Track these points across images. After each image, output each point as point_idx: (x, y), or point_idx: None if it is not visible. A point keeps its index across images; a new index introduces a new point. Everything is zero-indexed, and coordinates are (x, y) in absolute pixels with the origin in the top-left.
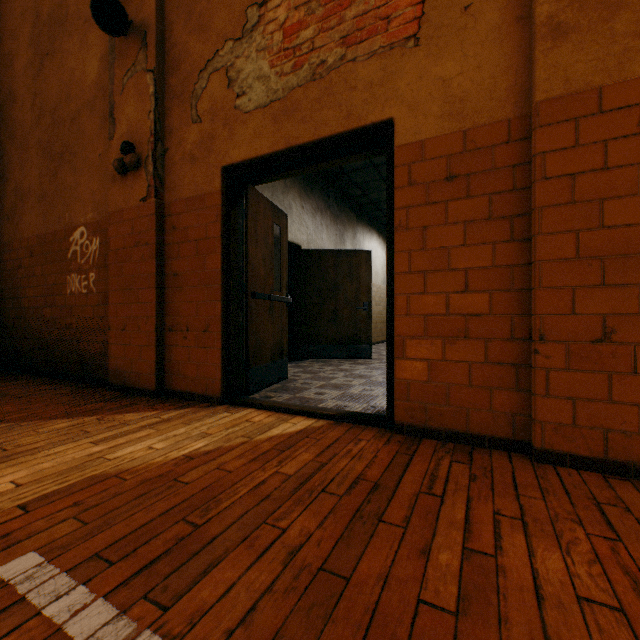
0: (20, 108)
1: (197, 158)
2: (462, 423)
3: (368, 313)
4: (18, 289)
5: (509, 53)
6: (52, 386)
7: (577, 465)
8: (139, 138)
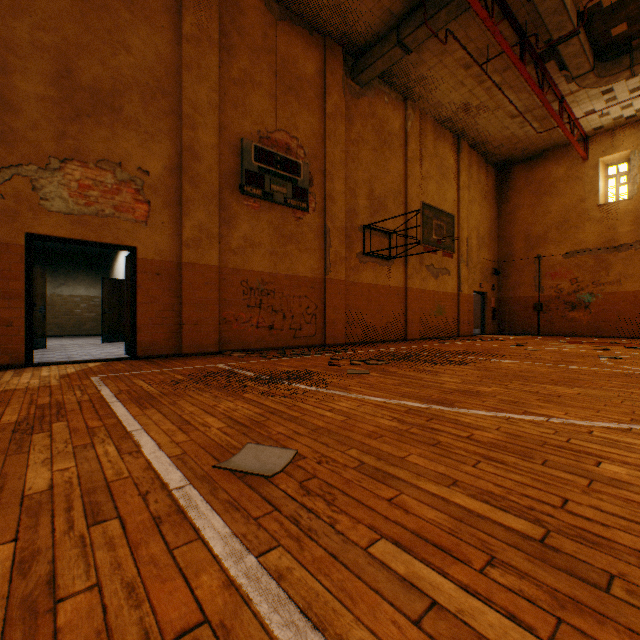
0: None
1: (0, 219)
2: (162, 351)
3: (44, 314)
4: None
5: (176, 243)
6: None
7: (192, 355)
8: None
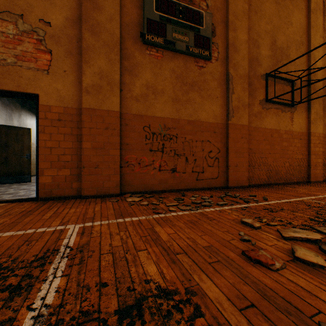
0: None
1: None
2: (64, 193)
3: (29, 159)
4: None
5: (77, 90)
6: None
7: (92, 197)
8: None
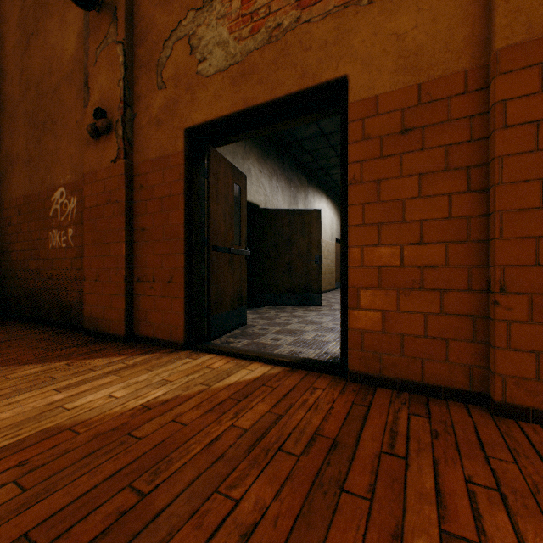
0: (10, 83)
1: (162, 121)
2: (417, 373)
3: (319, 265)
4: (8, 244)
5: (466, 4)
6: (34, 331)
7: (541, 420)
8: (110, 105)
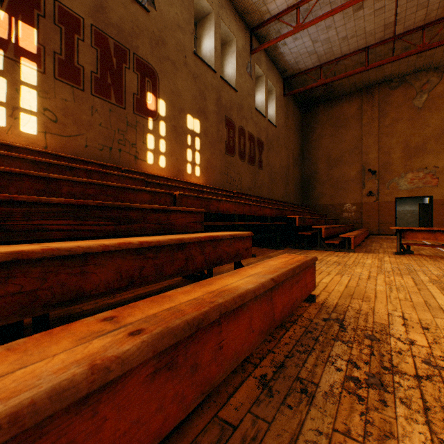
0: (320, 176)
1: (388, 195)
2: None
3: None
4: None
5: None
6: None
7: None
8: (372, 190)
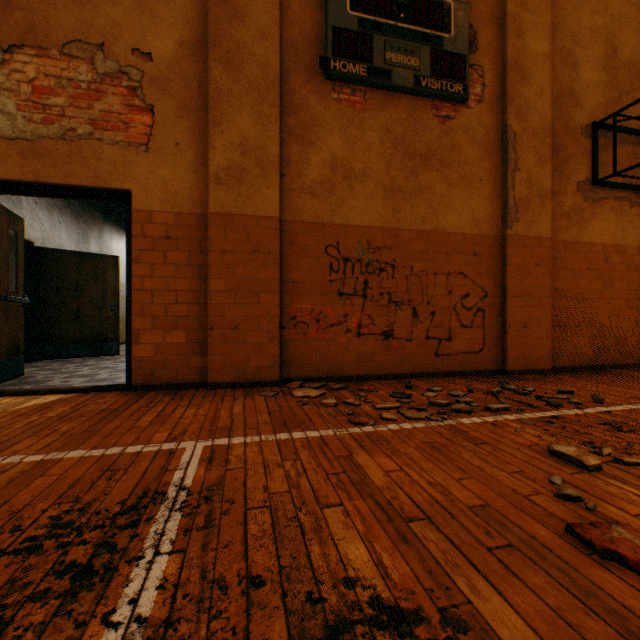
0: None
1: None
2: (175, 378)
3: (116, 313)
4: None
5: (199, 180)
6: None
7: (227, 387)
8: None
